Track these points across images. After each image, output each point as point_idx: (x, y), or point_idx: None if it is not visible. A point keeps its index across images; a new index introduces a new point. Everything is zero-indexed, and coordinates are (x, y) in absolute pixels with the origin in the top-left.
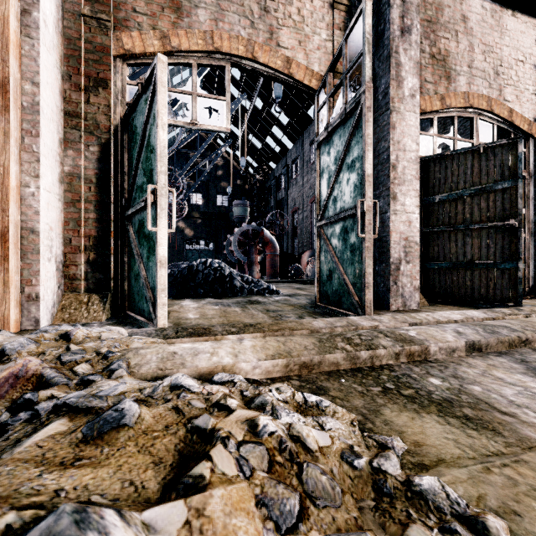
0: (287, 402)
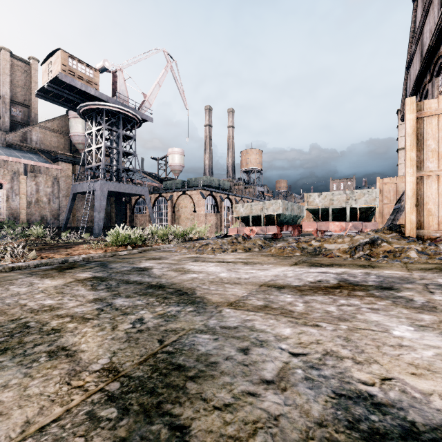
0: (435, 255)
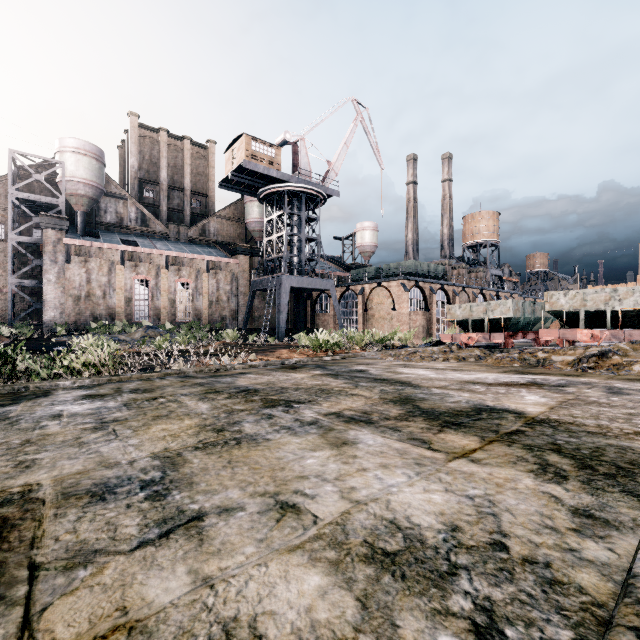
0: None
